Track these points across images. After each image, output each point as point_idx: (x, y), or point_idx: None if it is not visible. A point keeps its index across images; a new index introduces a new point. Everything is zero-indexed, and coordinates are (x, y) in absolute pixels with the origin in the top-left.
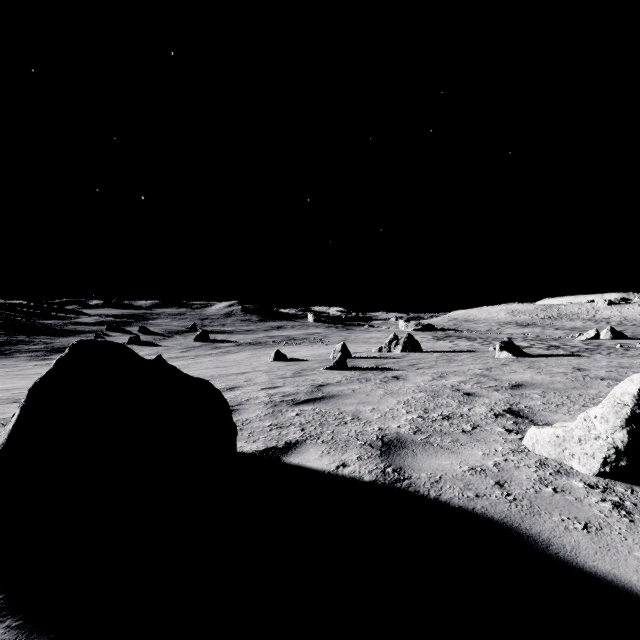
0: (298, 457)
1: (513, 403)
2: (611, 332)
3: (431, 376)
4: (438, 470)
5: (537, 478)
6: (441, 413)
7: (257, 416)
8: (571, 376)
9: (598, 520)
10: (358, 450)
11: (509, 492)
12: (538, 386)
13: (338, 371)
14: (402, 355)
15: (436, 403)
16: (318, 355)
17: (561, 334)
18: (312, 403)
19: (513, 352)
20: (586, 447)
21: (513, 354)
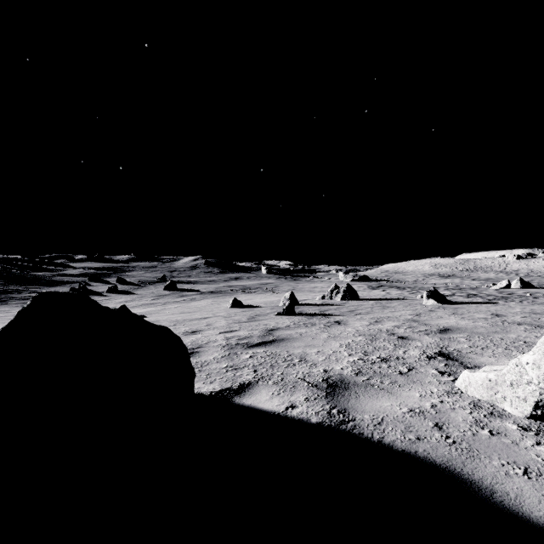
0: (250, 398)
1: (443, 346)
2: (520, 282)
3: (368, 321)
4: (380, 412)
5: (473, 420)
6: (379, 355)
7: (215, 358)
8: (491, 321)
9: (537, 465)
10: (305, 391)
11: (448, 435)
12: (463, 330)
13: (287, 316)
14: (342, 302)
15: (374, 346)
16: (270, 302)
17: (477, 284)
18: (264, 346)
19: (438, 300)
20: (518, 391)
21: (438, 301)
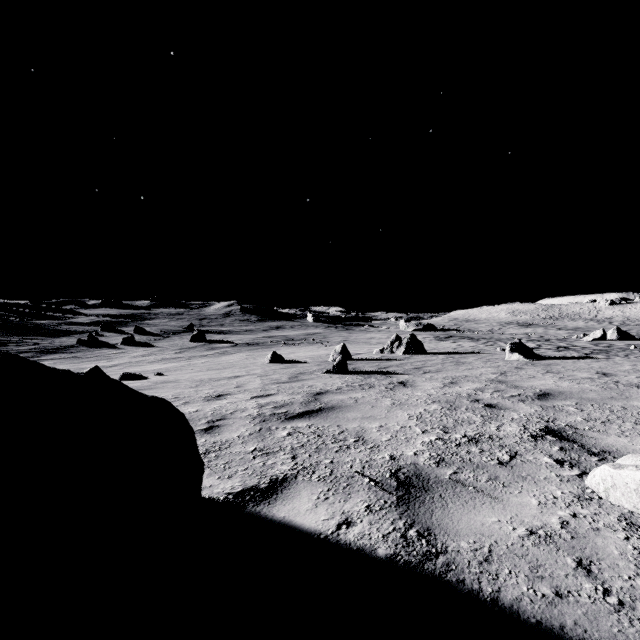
0: (284, 506)
1: (548, 419)
2: (617, 332)
3: (441, 382)
4: (483, 535)
5: (636, 554)
6: (465, 433)
7: (240, 436)
8: (600, 383)
9: None
10: (366, 494)
11: (605, 586)
12: (568, 396)
13: (338, 375)
14: (405, 357)
15: (455, 418)
16: (317, 356)
17: (565, 334)
18: (308, 417)
19: (525, 354)
20: None
21: (525, 356)
